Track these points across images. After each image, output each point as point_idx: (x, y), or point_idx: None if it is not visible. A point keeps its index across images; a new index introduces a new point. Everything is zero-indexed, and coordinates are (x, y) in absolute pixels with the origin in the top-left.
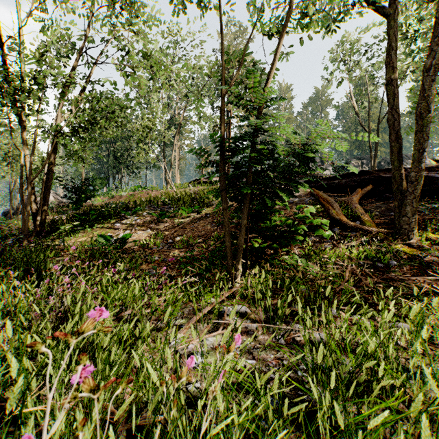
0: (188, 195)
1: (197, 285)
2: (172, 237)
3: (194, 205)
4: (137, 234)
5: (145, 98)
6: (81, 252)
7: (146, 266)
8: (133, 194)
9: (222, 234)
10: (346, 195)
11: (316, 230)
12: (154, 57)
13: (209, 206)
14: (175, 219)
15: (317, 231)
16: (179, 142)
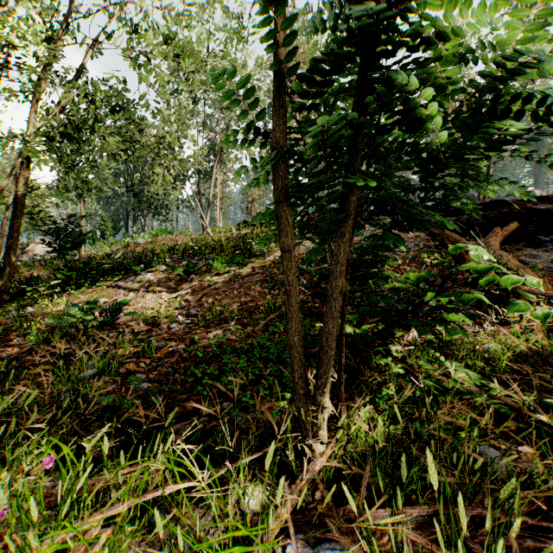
0: (229, 241)
1: (209, 468)
2: (197, 305)
3: (236, 255)
4: (145, 299)
5: (167, 103)
6: (46, 330)
7: (134, 365)
8: (154, 241)
9: (279, 301)
10: (470, 239)
11: (508, 301)
12: (179, 40)
13: (259, 257)
14: (205, 275)
15: (511, 305)
16: (221, 175)
